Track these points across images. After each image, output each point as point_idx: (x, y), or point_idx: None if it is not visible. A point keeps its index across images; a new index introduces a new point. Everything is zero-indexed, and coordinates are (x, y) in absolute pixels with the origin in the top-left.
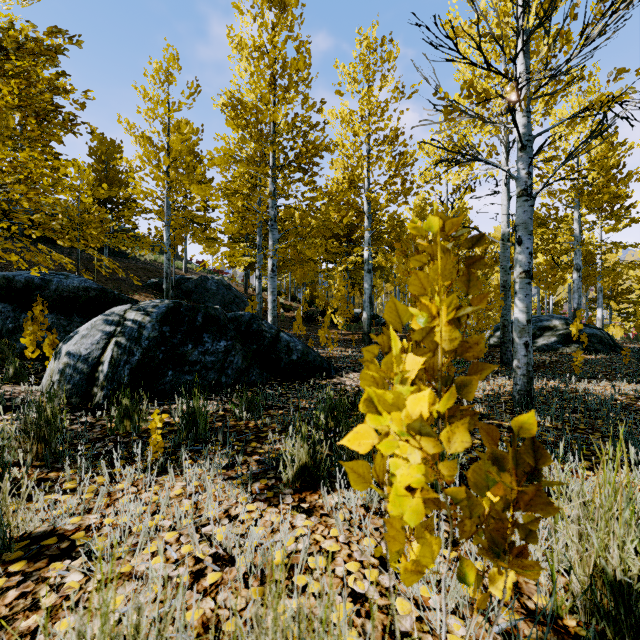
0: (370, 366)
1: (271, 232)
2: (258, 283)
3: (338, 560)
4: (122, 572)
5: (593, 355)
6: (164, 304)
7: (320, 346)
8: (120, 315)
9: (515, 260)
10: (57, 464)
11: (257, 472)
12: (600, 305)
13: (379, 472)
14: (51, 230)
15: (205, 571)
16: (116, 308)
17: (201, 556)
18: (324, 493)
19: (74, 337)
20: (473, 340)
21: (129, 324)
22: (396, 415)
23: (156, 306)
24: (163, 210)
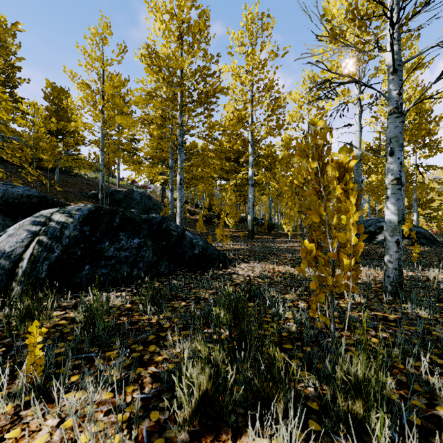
0: None
1: (179, 154)
2: (170, 194)
3: None
4: None
5: (421, 247)
6: (87, 208)
7: (216, 241)
8: (47, 217)
9: (387, 169)
10: None
11: (149, 396)
12: (415, 211)
13: None
14: None
15: None
16: (45, 211)
17: None
18: None
19: (2, 236)
20: None
21: (53, 224)
22: None
23: (79, 209)
24: (100, 140)
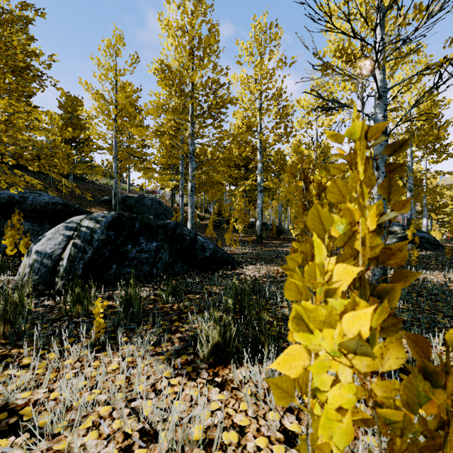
0: (293, 275)
1: (190, 162)
2: (181, 200)
3: (248, 435)
4: (59, 449)
5: (423, 252)
6: (110, 215)
7: (226, 245)
8: (77, 223)
9: None
10: (19, 342)
11: (179, 348)
12: (425, 216)
13: (302, 385)
14: (24, 158)
15: (132, 447)
16: (74, 218)
17: (129, 431)
18: (234, 370)
19: (42, 239)
20: (395, 248)
21: (84, 230)
22: (328, 332)
23: (104, 216)
24: (112, 147)
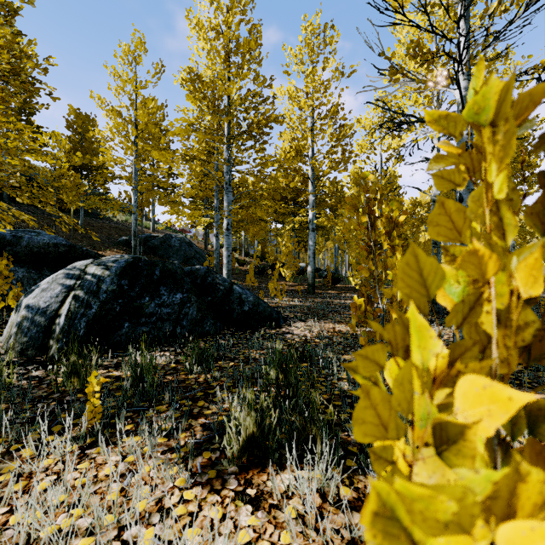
0: (370, 391)
1: (226, 194)
2: (215, 240)
3: None
4: None
5: None
6: (124, 259)
7: (270, 296)
8: (81, 269)
9: None
10: None
11: (201, 441)
12: None
13: None
14: (10, 188)
15: None
16: (78, 263)
17: None
18: (273, 480)
19: (35, 290)
20: None
21: (88, 278)
22: (456, 544)
23: (116, 261)
24: (132, 176)
